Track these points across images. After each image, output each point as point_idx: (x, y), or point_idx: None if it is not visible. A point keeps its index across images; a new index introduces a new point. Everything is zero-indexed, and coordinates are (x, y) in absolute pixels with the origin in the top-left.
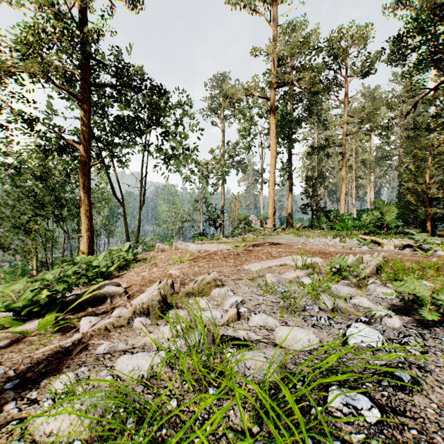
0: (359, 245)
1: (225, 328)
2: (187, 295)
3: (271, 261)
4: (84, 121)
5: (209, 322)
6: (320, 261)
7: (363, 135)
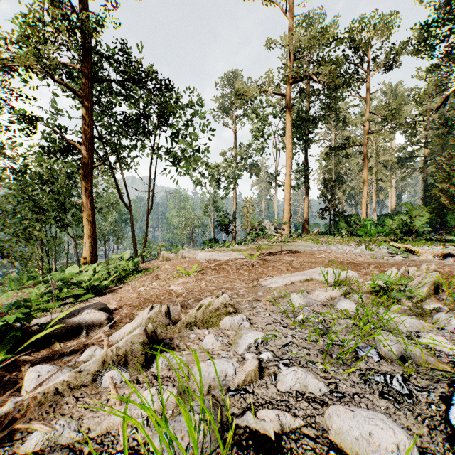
0: (389, 253)
1: (240, 396)
2: (188, 326)
3: (294, 274)
4: (86, 120)
5: (215, 383)
6: (354, 275)
7: (388, 133)
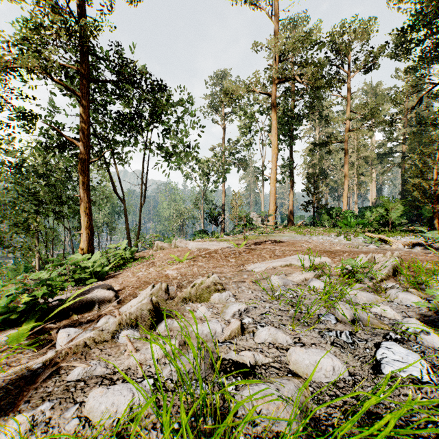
0: (364, 243)
1: (226, 346)
2: (184, 300)
3: (275, 260)
4: (83, 118)
5: (207, 338)
6: (328, 261)
7: (367, 131)
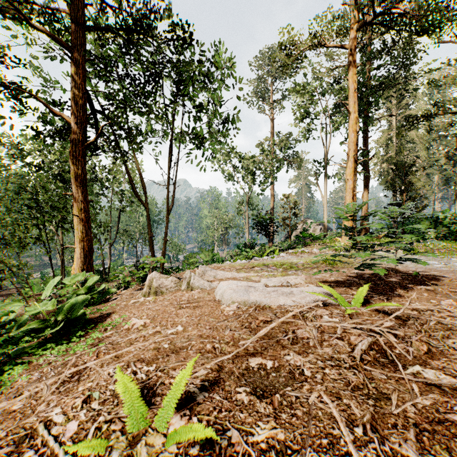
0: None
1: None
2: None
3: None
4: (76, 81)
5: None
6: None
7: None
